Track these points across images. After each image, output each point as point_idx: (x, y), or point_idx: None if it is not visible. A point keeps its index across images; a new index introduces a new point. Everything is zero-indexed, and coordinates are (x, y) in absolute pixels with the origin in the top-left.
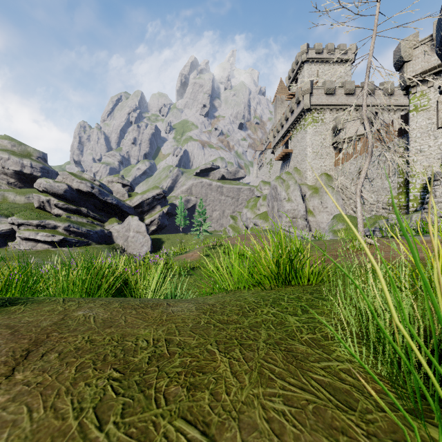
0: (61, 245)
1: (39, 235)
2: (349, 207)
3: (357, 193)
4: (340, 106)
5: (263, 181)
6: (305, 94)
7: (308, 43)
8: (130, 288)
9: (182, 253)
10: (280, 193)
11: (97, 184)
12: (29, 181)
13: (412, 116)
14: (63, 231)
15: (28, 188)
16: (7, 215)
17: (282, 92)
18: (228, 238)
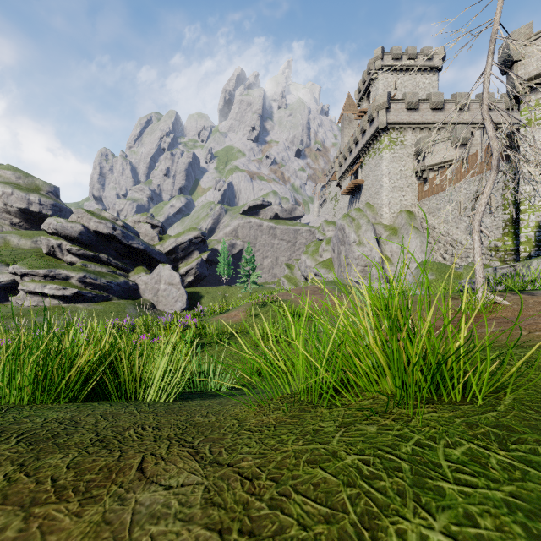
0: (75, 300)
1: (47, 287)
2: (437, 252)
3: (474, 227)
4: (424, 125)
5: (326, 220)
6: (380, 110)
7: (383, 47)
8: (123, 377)
9: (223, 312)
10: (349, 234)
11: (119, 225)
12: (37, 221)
13: (524, 132)
14: (78, 282)
15: (36, 229)
16: (9, 262)
17: (350, 110)
18: (283, 292)
